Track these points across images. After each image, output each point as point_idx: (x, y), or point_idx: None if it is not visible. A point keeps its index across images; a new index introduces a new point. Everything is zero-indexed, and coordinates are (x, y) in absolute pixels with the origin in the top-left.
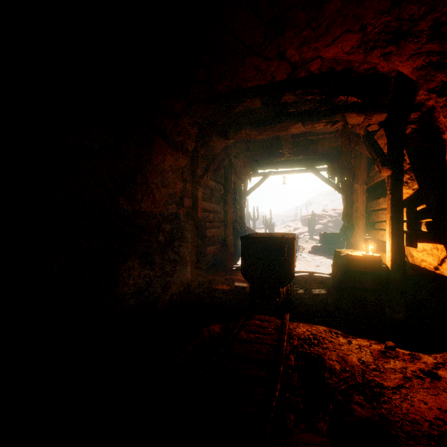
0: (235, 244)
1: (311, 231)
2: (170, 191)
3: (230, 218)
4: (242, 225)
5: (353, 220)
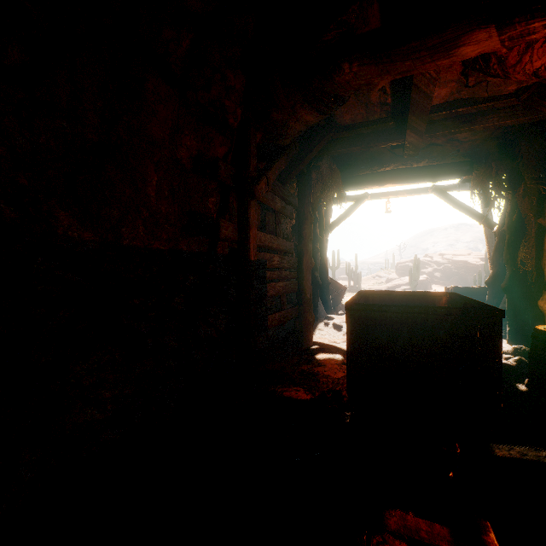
0: (314, 304)
1: (414, 283)
2: (193, 208)
3: (308, 263)
4: (324, 275)
5: (545, 266)
